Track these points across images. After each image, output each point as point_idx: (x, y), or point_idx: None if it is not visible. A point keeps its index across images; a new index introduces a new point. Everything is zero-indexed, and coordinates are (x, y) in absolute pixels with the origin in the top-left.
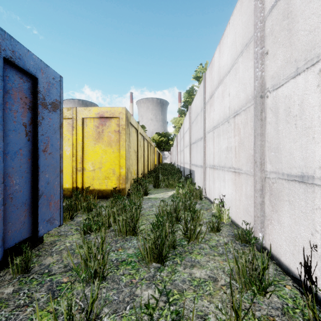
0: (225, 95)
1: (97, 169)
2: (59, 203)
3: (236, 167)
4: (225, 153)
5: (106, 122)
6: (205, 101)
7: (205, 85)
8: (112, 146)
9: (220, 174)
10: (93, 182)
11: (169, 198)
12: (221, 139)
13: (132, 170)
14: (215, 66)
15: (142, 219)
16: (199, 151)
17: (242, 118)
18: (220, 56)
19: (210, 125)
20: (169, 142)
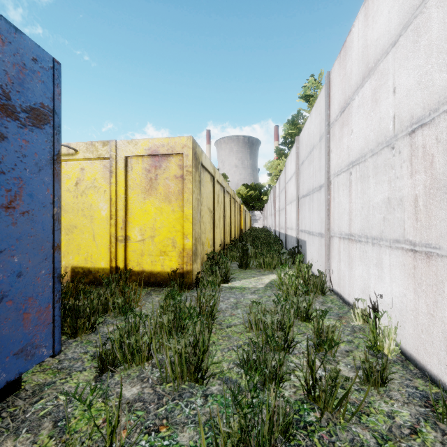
0: (384, 94)
1: (147, 238)
2: (52, 312)
3: (418, 240)
4: (384, 211)
5: (161, 163)
6: (329, 121)
7: (330, 93)
8: (171, 202)
9: (367, 252)
10: (142, 259)
11: (266, 290)
12: (372, 184)
13: (204, 240)
14: (354, 49)
15: (217, 337)
16: (317, 209)
17: (441, 129)
18: (369, 24)
19: (342, 161)
20: (261, 197)
